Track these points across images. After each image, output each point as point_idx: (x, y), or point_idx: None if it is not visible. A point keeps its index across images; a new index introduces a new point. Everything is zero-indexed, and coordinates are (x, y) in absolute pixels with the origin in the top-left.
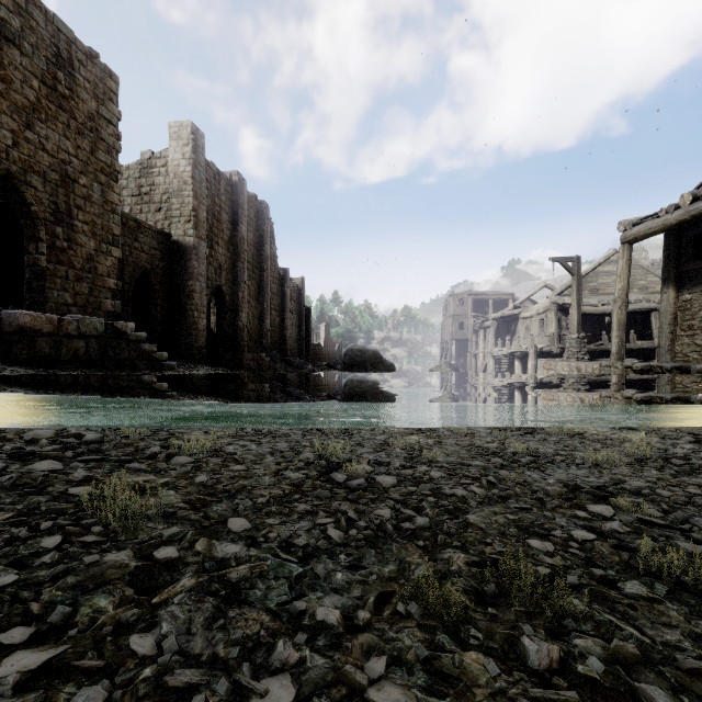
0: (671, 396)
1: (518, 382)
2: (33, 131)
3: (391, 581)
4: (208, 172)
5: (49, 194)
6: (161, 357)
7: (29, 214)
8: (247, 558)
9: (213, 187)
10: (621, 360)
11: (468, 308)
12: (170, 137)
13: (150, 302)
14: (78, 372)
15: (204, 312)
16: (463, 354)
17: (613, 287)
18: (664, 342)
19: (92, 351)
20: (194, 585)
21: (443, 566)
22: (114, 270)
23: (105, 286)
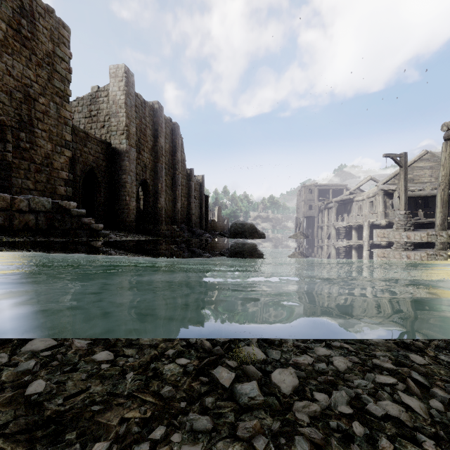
0: None
1: (354, 246)
2: (1, 60)
3: None
4: (137, 101)
5: (15, 108)
6: (98, 227)
7: None
8: None
9: (140, 111)
10: (444, 230)
11: (315, 195)
12: (110, 76)
13: (96, 189)
14: (23, 238)
15: (134, 197)
16: (311, 227)
17: (425, 178)
18: None
19: (41, 223)
20: None
21: None
22: (66, 165)
23: (59, 177)
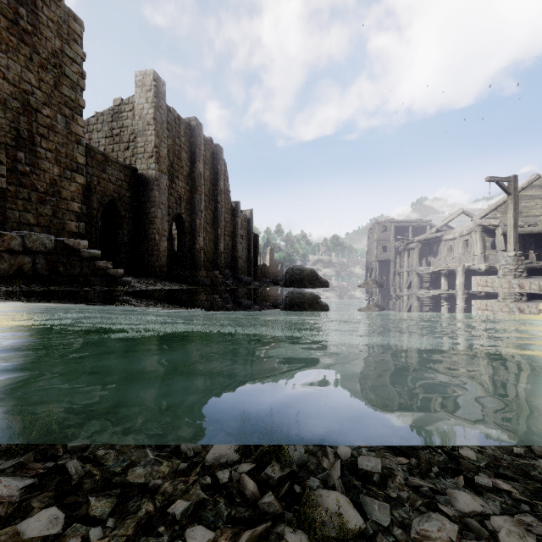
0: None
1: (444, 297)
2: None
3: None
4: (170, 116)
5: (10, 121)
6: (117, 273)
7: None
8: None
9: (174, 129)
10: None
11: (391, 234)
12: (136, 85)
13: (118, 226)
14: (12, 287)
15: (165, 235)
16: (385, 273)
17: (536, 210)
18: None
19: (40, 267)
20: None
21: None
22: (78, 195)
23: (69, 209)
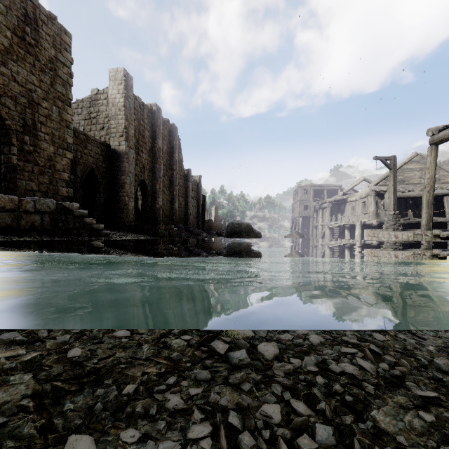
0: None
1: (347, 245)
2: (7, 67)
3: None
4: (136, 103)
5: (19, 113)
6: (99, 227)
7: (4, 126)
8: None
9: (139, 113)
10: (429, 230)
11: (310, 195)
12: (109, 79)
13: (96, 190)
14: (31, 238)
15: (132, 197)
16: (306, 226)
17: (415, 179)
18: None
19: (46, 223)
20: None
21: None
22: (68, 167)
23: (61, 178)
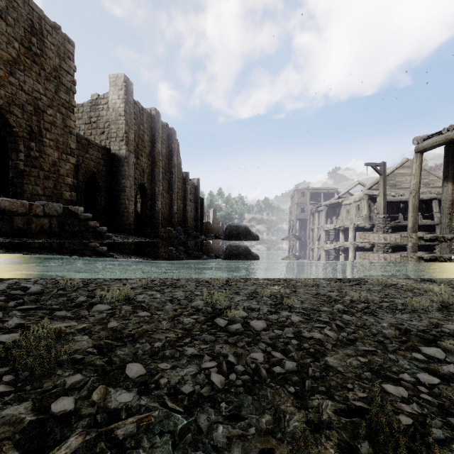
0: (451, 257)
1: (341, 247)
2: (15, 77)
3: (268, 435)
4: (135, 108)
5: (26, 120)
6: (102, 230)
7: (12, 133)
8: (137, 408)
9: (138, 118)
10: (415, 232)
11: (307, 198)
12: (110, 84)
13: (97, 194)
14: (42, 240)
15: (132, 200)
16: (304, 229)
17: (406, 184)
18: (444, 220)
19: (54, 226)
20: (81, 444)
21: (314, 415)
22: (71, 172)
23: (65, 183)
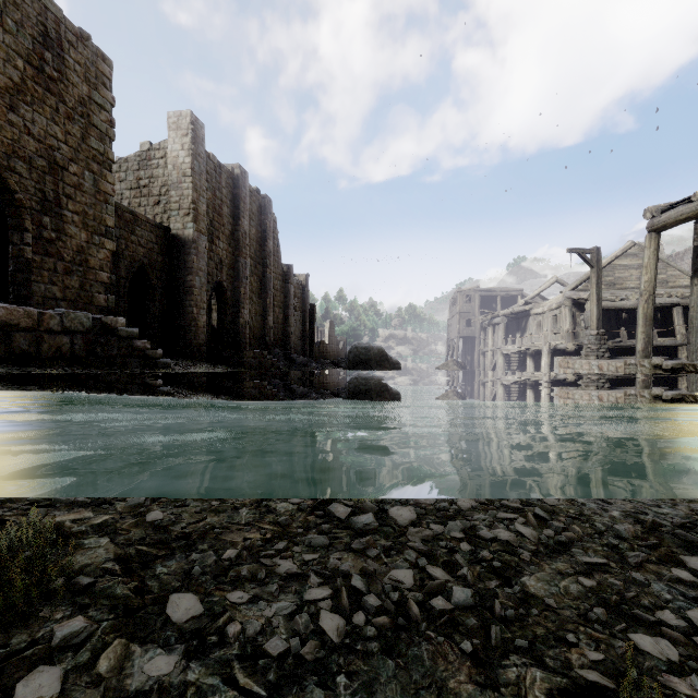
0: None
1: (530, 381)
2: (17, 113)
3: None
4: (209, 164)
5: (36, 182)
6: (155, 354)
7: (13, 202)
8: (180, 690)
9: (214, 179)
10: (648, 358)
11: (476, 305)
12: (169, 128)
13: (148, 297)
14: (58, 370)
15: (204, 308)
16: (470, 352)
17: (631, 282)
18: (694, 339)
19: (78, 348)
20: None
21: None
22: (107, 263)
23: (98, 280)
